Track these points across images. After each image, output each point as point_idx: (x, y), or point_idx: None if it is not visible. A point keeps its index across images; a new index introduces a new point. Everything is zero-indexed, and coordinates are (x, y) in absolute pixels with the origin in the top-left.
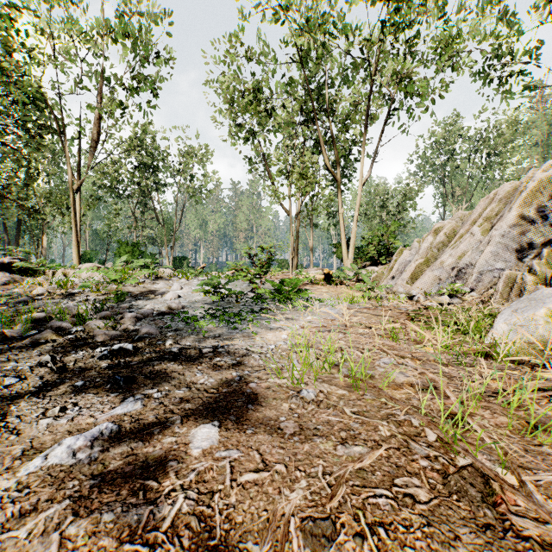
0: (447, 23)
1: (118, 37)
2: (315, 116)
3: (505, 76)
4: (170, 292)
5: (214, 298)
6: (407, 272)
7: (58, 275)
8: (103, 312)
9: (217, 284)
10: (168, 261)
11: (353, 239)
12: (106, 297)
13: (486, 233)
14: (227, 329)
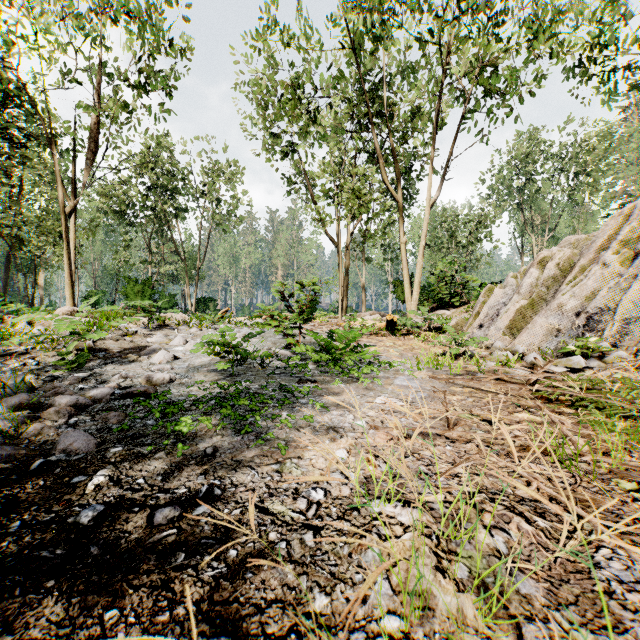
0: (538, 0)
1: (118, 15)
2: (370, 119)
3: (609, 70)
4: (160, 352)
5: (221, 365)
6: (503, 319)
7: (20, 323)
8: (18, 395)
9: (231, 339)
10: (190, 303)
11: (418, 275)
12: (52, 361)
13: (625, 263)
14: (233, 433)
